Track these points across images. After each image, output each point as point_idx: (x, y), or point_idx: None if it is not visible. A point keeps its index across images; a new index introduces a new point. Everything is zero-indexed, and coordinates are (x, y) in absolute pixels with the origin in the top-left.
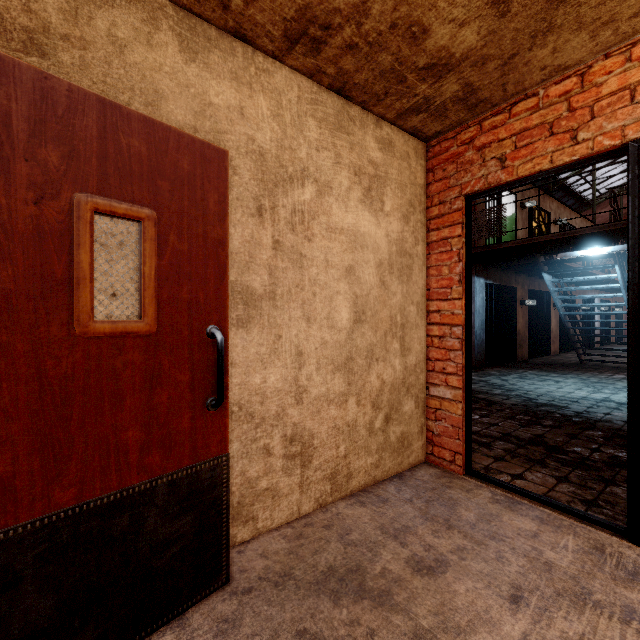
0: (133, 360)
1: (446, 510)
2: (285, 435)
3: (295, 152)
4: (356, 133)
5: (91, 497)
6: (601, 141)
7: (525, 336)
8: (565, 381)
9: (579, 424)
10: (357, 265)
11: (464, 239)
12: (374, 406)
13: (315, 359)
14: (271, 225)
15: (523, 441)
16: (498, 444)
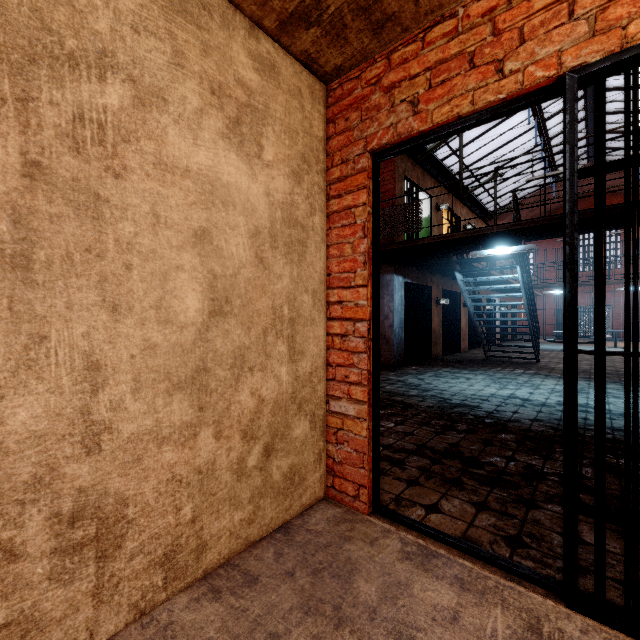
0: None
1: (339, 586)
2: (57, 514)
3: (83, 16)
4: (214, 31)
5: None
6: (533, 73)
7: (440, 334)
8: (475, 378)
9: (492, 426)
10: (216, 229)
11: (370, 209)
12: (246, 436)
13: (130, 374)
14: (19, 131)
15: (438, 454)
16: (412, 461)
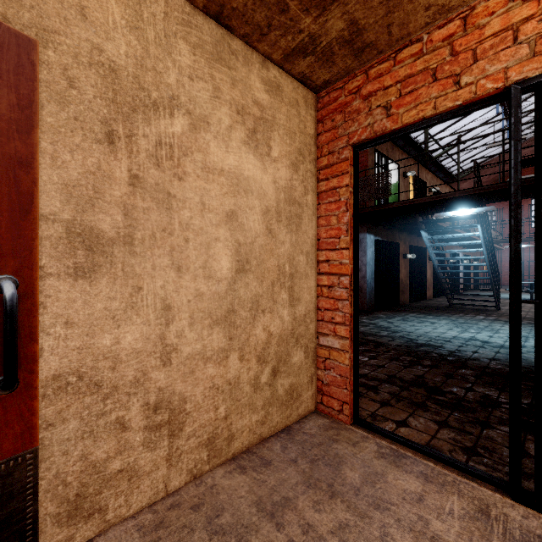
0: None
1: (331, 471)
2: (147, 403)
3: (161, 75)
4: (239, 69)
5: None
6: (484, 85)
7: (407, 284)
8: (439, 322)
9: (453, 363)
10: (240, 210)
11: (352, 189)
12: (260, 360)
13: (188, 313)
14: (127, 156)
15: (406, 383)
16: (384, 387)
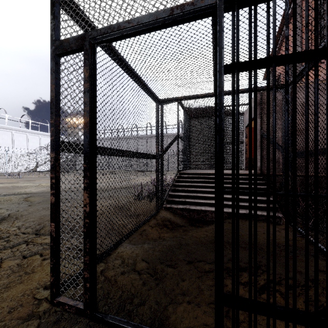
0: None
1: None
2: None
3: None
4: None
5: None
6: None
7: None
8: None
9: None
10: None
11: None
12: None
13: None
14: None
15: None
16: None
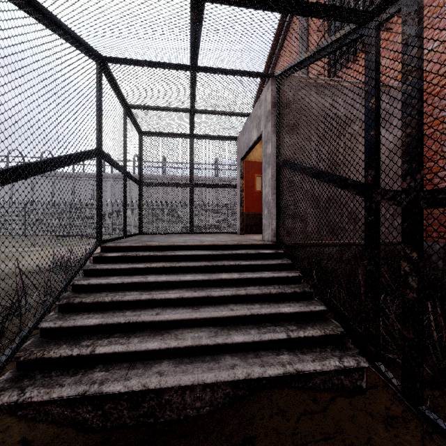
0: (260, 195)
1: None
2: None
3: None
4: None
5: (256, 212)
6: None
7: None
8: None
9: None
10: None
11: None
12: None
13: None
14: None
15: None
16: None
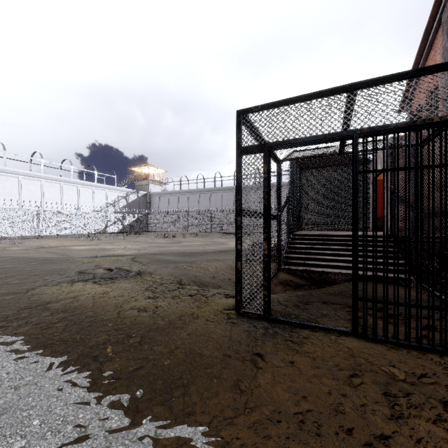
0: None
1: None
2: None
3: None
4: None
5: None
6: None
7: None
8: None
9: None
10: None
11: None
12: None
13: None
14: None
15: None
16: None
